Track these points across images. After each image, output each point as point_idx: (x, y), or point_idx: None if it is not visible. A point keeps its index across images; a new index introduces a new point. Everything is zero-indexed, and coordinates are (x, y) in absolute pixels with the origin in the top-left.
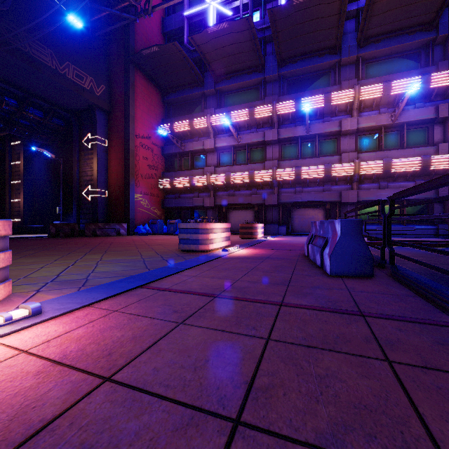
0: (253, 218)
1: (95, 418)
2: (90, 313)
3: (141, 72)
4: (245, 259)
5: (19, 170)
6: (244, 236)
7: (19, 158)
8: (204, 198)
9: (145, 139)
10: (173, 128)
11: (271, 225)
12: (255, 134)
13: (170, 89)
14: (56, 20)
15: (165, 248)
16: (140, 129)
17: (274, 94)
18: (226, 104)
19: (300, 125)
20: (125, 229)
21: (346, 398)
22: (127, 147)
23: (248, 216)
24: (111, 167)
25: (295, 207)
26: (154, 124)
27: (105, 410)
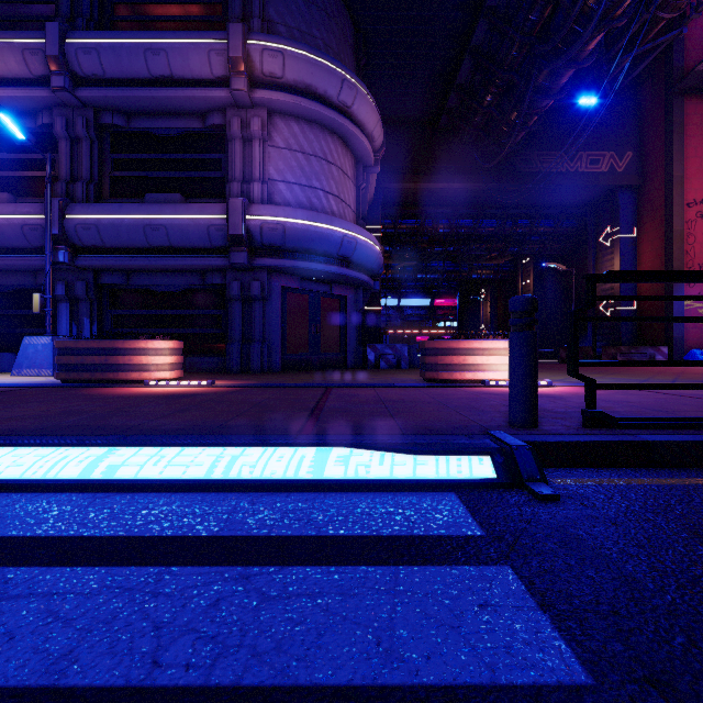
0: None
1: (566, 396)
2: (574, 388)
3: (698, 95)
4: None
5: (529, 290)
6: None
7: (530, 277)
8: None
9: None
10: None
11: None
12: None
13: None
14: (566, 113)
15: (702, 376)
16: (697, 190)
17: None
18: None
19: None
20: (663, 355)
21: (664, 407)
22: (668, 229)
23: None
24: (642, 264)
25: None
26: None
27: (569, 396)
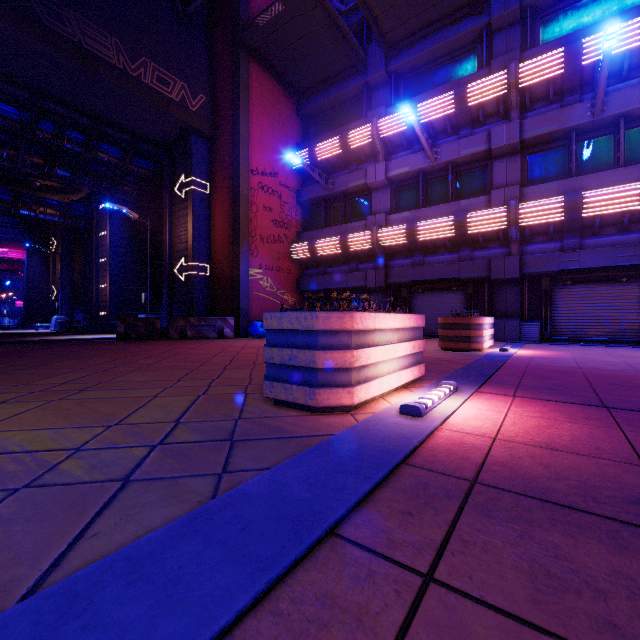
0: (463, 307)
1: None
2: None
3: (260, 65)
4: (541, 520)
5: (106, 244)
6: (450, 344)
7: (107, 227)
8: (367, 271)
9: (268, 178)
10: (314, 153)
11: (505, 321)
12: (467, 140)
13: (309, 90)
14: None
15: (250, 378)
16: (259, 160)
17: (510, 51)
18: (409, 95)
19: (576, 102)
20: (231, 328)
21: None
22: (236, 190)
23: (451, 303)
24: (215, 226)
25: (560, 282)
26: (283, 152)
27: None
